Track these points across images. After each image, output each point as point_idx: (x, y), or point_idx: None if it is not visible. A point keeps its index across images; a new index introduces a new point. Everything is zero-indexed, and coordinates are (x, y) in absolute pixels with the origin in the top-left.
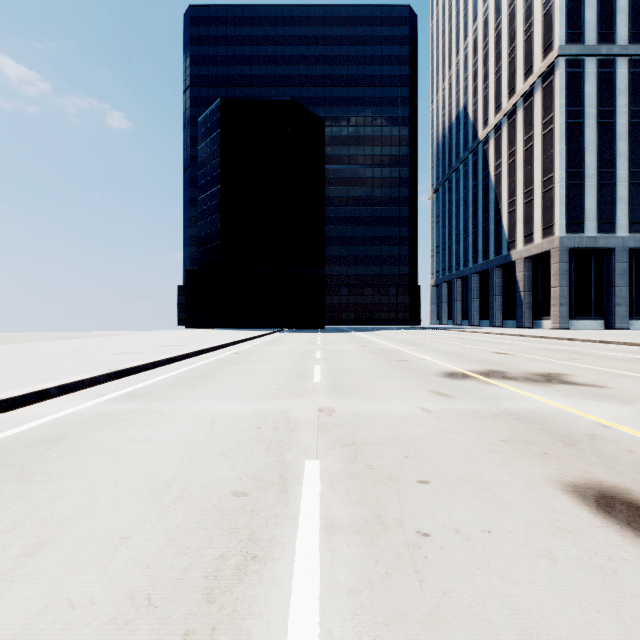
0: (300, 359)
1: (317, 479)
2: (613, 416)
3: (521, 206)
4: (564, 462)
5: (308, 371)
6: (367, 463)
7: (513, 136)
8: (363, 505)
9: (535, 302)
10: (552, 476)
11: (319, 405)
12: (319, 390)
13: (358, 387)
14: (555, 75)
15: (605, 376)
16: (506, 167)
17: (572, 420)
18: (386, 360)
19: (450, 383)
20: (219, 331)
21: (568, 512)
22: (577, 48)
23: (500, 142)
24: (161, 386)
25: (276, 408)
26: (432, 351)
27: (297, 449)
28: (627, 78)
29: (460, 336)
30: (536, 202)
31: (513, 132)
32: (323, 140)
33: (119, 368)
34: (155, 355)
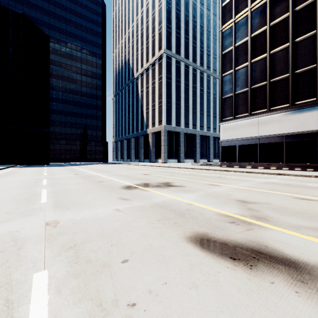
0: (30, 186)
1: (45, 290)
2: (191, 199)
3: (151, 110)
4: (183, 226)
5: (36, 194)
6: (87, 259)
7: (148, 80)
8: (87, 299)
9: (156, 151)
10: (181, 235)
11: (46, 220)
12: (46, 208)
13: (75, 201)
14: (163, 60)
15: (183, 181)
16: (145, 92)
17: (180, 203)
18: (92, 182)
19: (127, 192)
20: None
21: (193, 254)
22: (170, 52)
23: (143, 81)
24: None
25: (5, 230)
26: (116, 175)
27: (25, 265)
28: (184, 70)
29: (127, 167)
30: (156, 110)
31: (148, 78)
32: (48, 49)
33: None
34: None
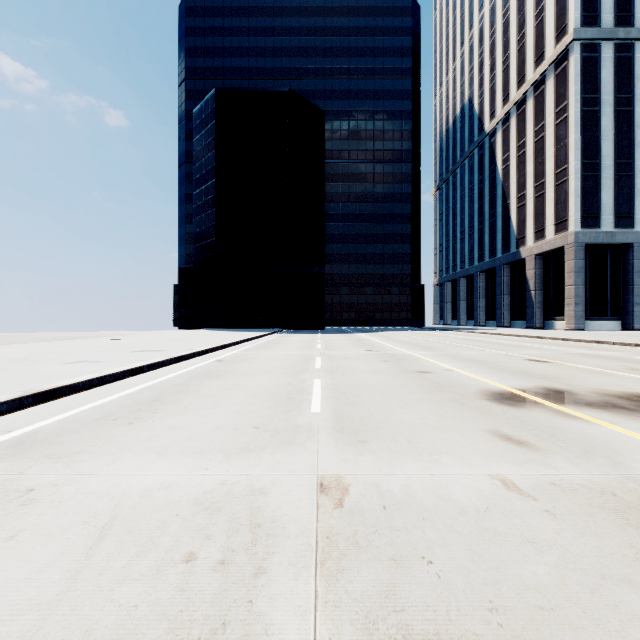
0: (295, 370)
1: None
2: None
3: (531, 200)
4: None
5: (304, 390)
6: None
7: (523, 127)
8: None
9: (546, 301)
10: None
11: (319, 471)
12: (319, 430)
13: (378, 423)
14: (569, 60)
15: None
16: (515, 160)
17: None
18: (403, 371)
19: (510, 414)
20: (212, 332)
21: None
22: (593, 31)
23: (508, 134)
24: (84, 421)
25: (243, 480)
26: (453, 358)
27: None
28: None
29: (472, 338)
30: (548, 196)
31: (523, 123)
32: (323, 133)
33: (41, 389)
34: (114, 365)
